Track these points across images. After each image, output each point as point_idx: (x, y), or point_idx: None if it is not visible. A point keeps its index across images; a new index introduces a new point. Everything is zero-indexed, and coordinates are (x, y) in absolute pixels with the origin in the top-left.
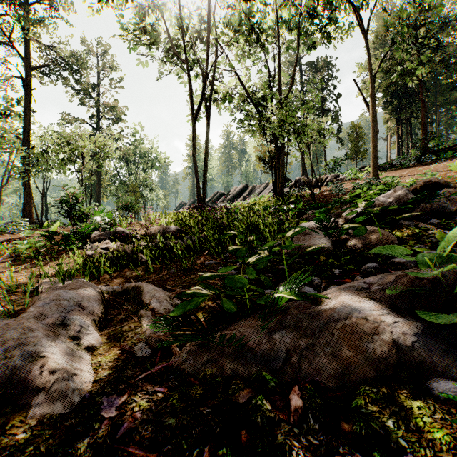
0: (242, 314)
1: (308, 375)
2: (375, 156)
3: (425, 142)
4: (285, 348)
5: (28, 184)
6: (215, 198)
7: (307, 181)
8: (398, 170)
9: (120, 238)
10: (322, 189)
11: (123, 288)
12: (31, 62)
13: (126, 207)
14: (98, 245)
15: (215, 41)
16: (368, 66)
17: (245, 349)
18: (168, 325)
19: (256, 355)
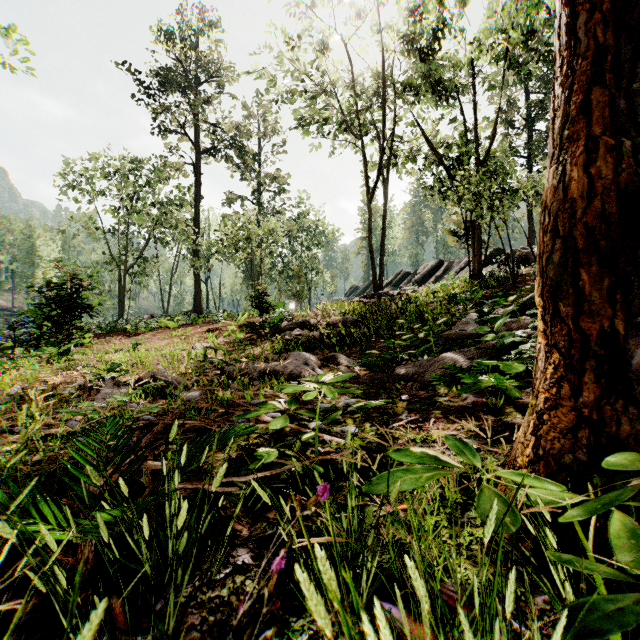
0: (396, 364)
1: (420, 381)
2: None
3: None
4: (412, 373)
5: (198, 274)
6: (397, 279)
7: (524, 255)
8: None
9: (306, 327)
10: None
11: (324, 357)
12: (200, 147)
13: (295, 296)
14: (290, 332)
15: (393, 103)
16: None
17: (394, 374)
18: (357, 365)
19: (399, 376)
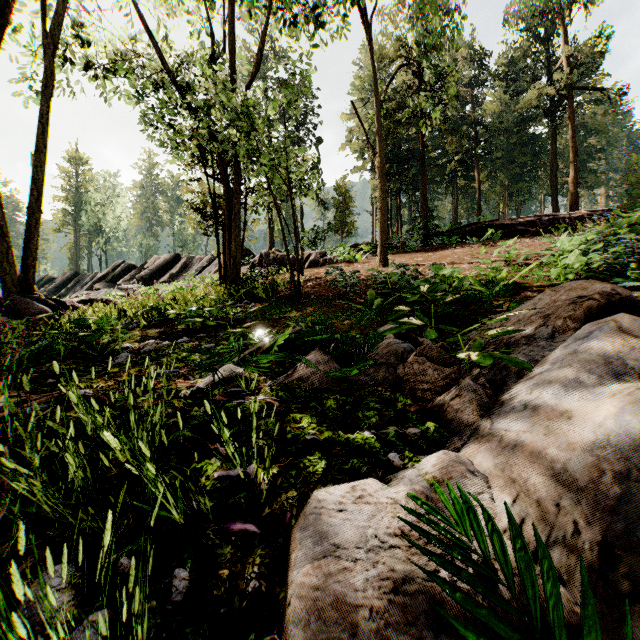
0: None
1: None
2: (383, 228)
3: (427, 221)
4: None
5: None
6: (115, 273)
7: (280, 258)
8: (404, 254)
9: None
10: (304, 274)
11: None
12: None
13: None
14: None
15: None
16: (374, 84)
17: None
18: None
19: None
